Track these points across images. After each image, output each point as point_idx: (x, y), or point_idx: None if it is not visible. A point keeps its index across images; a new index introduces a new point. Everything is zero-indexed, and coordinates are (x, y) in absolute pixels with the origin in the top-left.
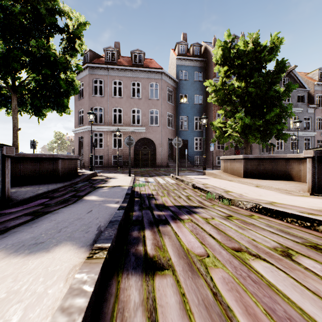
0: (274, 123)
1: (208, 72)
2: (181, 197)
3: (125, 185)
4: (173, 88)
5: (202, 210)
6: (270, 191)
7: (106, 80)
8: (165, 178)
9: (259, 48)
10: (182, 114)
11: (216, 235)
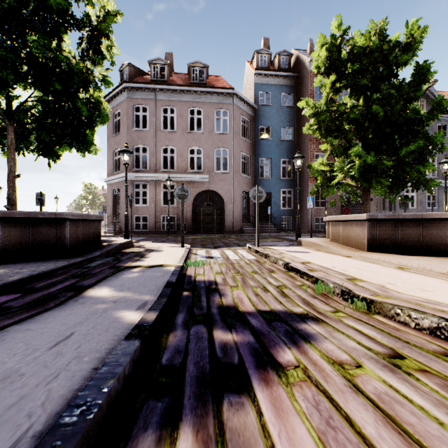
0: (413, 162)
1: (301, 93)
2: (269, 290)
3: (170, 265)
4: (250, 117)
5: (317, 327)
6: (434, 280)
7: (152, 107)
8: (238, 250)
9: (387, 45)
10: (263, 156)
11: None
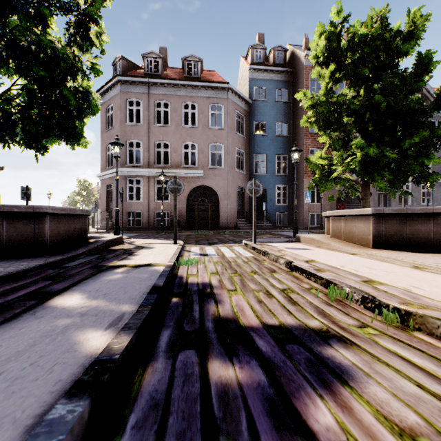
0: (416, 155)
1: (296, 88)
2: (273, 294)
3: (159, 264)
4: (245, 112)
5: (349, 354)
6: None
7: (146, 101)
8: (234, 247)
9: (388, 34)
10: (258, 152)
11: None
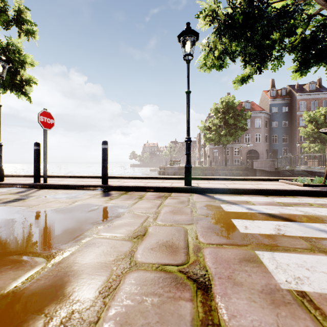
0: None
1: (292, 106)
2: None
3: None
4: (268, 118)
5: None
6: None
7: None
8: None
9: None
10: (273, 134)
11: None
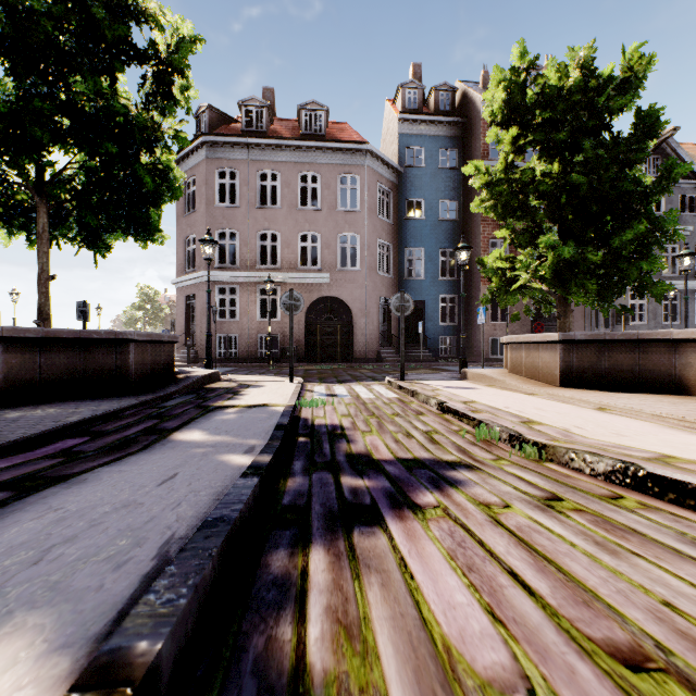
0: (632, 256)
1: (469, 148)
2: (413, 435)
3: (277, 404)
4: (392, 185)
5: (470, 474)
6: (640, 424)
7: (244, 171)
8: (373, 386)
9: (595, 81)
10: (411, 244)
11: (533, 575)
